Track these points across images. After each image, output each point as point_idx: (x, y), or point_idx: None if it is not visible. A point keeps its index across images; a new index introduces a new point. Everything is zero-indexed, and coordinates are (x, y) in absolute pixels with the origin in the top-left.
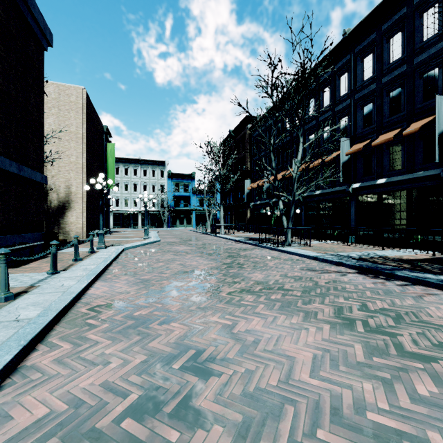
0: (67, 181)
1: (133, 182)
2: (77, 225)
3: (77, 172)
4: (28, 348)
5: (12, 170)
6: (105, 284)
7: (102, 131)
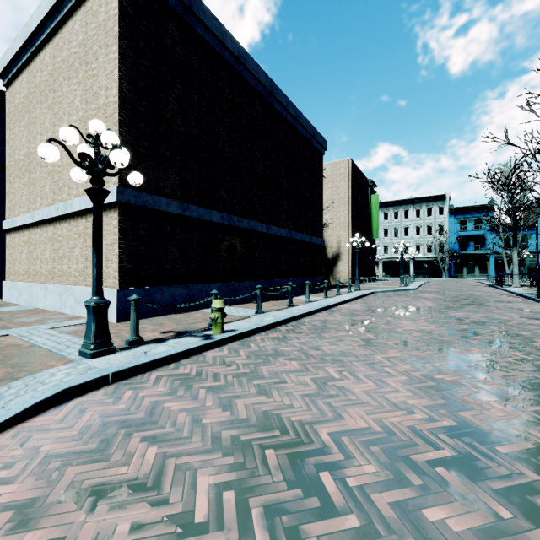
0: (338, 238)
1: (403, 226)
2: (345, 273)
3: (345, 230)
4: (316, 311)
5: (308, 240)
6: (348, 305)
7: (366, 186)
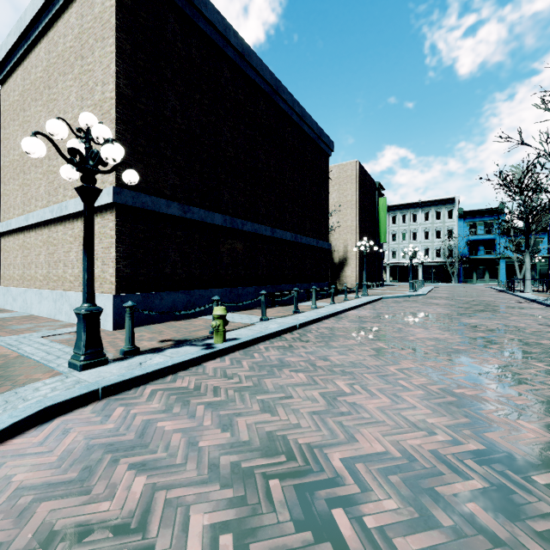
0: (345, 242)
1: (411, 230)
2: (352, 278)
3: (352, 233)
4: (323, 318)
5: (314, 244)
6: (356, 311)
7: (373, 188)
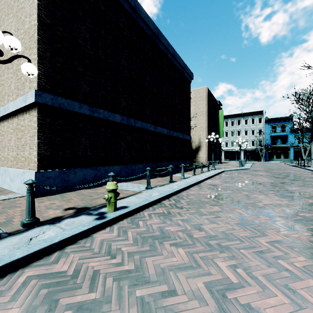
0: (199, 136)
1: (237, 129)
2: (203, 158)
3: (203, 131)
4: (190, 186)
5: (181, 137)
6: (211, 180)
7: (216, 104)
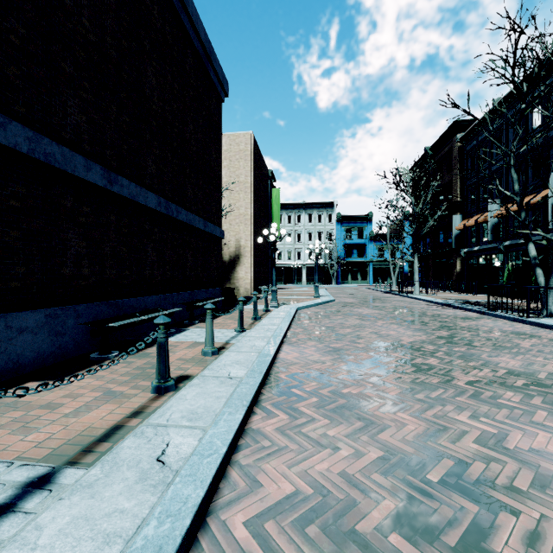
0: (237, 234)
1: (296, 230)
2: (246, 281)
3: (246, 224)
4: (249, 410)
5: (200, 227)
6: (293, 348)
7: (267, 176)
